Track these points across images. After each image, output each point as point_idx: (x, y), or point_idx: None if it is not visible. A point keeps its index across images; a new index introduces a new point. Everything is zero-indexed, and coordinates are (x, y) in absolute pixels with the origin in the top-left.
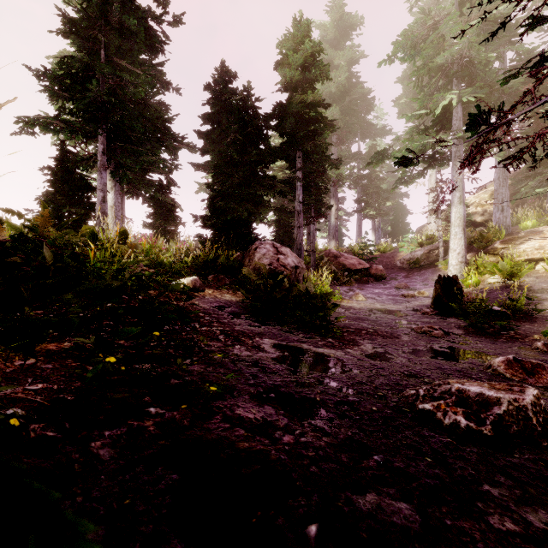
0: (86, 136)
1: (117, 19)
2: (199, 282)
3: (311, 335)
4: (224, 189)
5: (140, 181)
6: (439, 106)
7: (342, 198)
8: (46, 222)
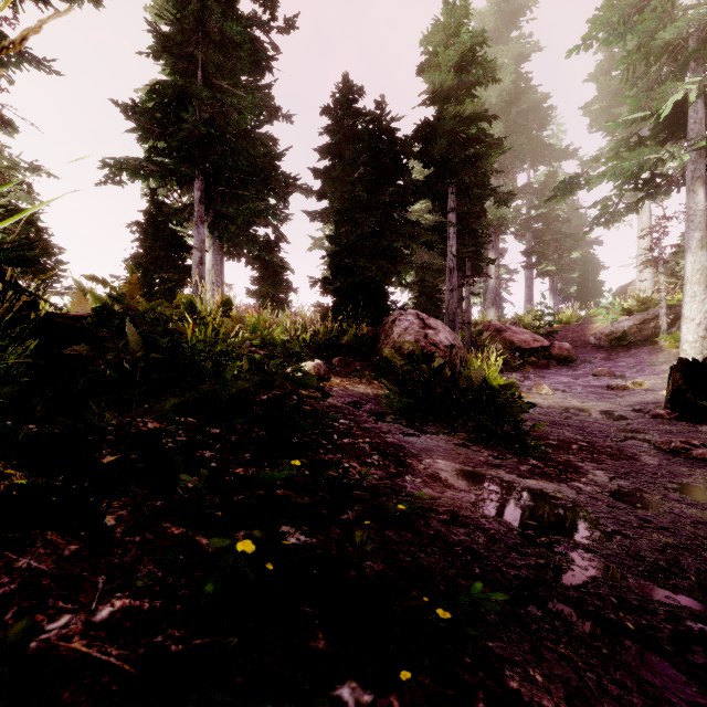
0: (180, 182)
1: (217, 29)
2: (324, 368)
3: (498, 451)
4: (351, 242)
5: (243, 237)
6: (667, 104)
7: (501, 250)
8: (135, 290)
